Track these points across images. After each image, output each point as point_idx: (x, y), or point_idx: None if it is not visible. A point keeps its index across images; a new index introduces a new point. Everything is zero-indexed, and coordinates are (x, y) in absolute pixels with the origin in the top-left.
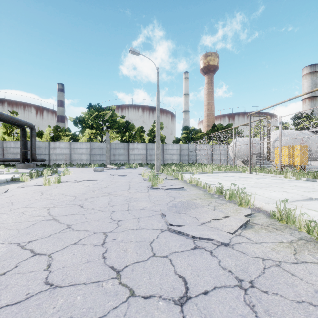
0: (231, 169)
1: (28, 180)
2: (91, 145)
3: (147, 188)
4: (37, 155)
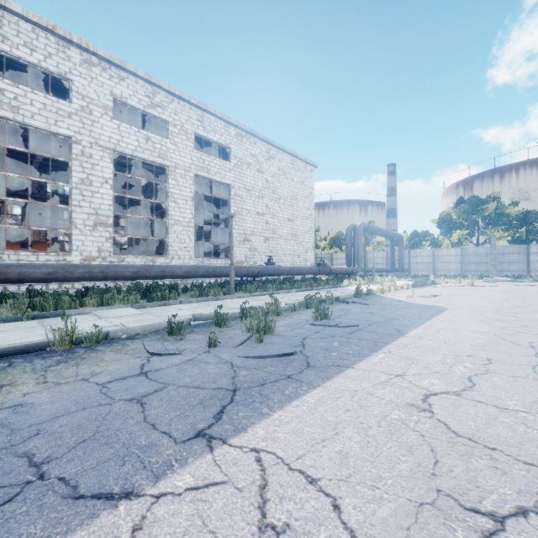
0: None
1: (442, 284)
2: (462, 251)
3: None
4: (396, 265)
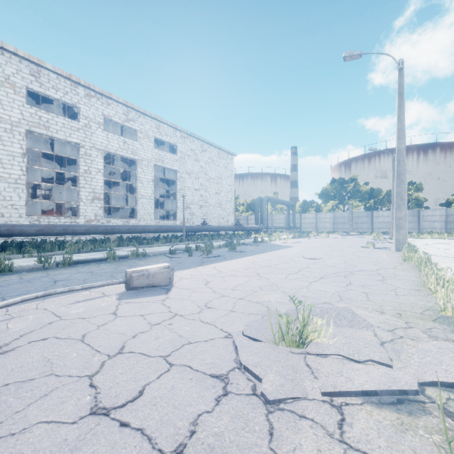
0: None
1: (313, 236)
2: (334, 215)
3: (371, 240)
4: (292, 224)
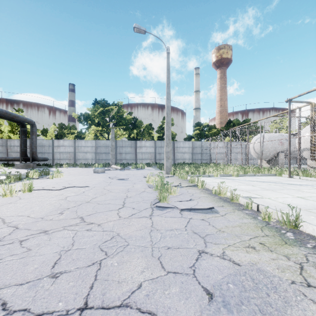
0: (261, 171)
1: None
2: (96, 143)
3: (152, 205)
4: (40, 154)
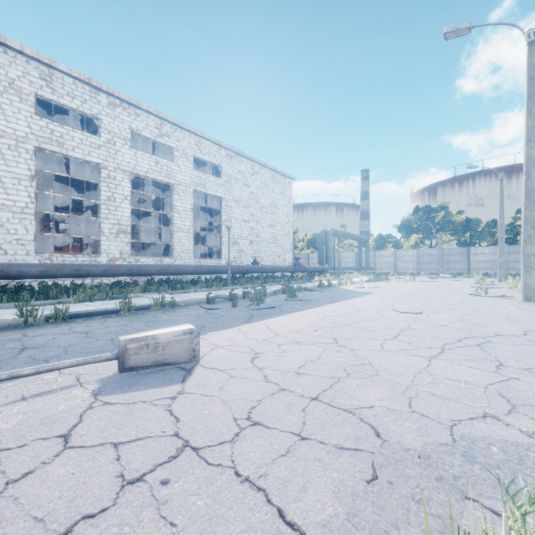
0: None
1: (393, 279)
2: (418, 252)
3: (473, 284)
4: (364, 264)
